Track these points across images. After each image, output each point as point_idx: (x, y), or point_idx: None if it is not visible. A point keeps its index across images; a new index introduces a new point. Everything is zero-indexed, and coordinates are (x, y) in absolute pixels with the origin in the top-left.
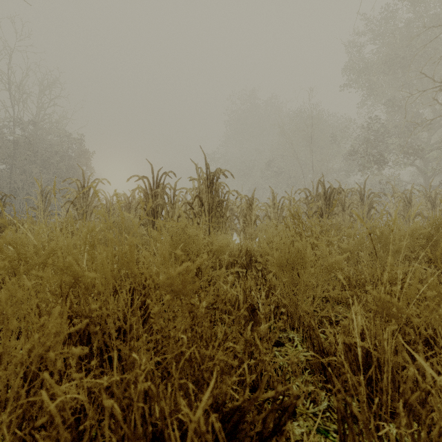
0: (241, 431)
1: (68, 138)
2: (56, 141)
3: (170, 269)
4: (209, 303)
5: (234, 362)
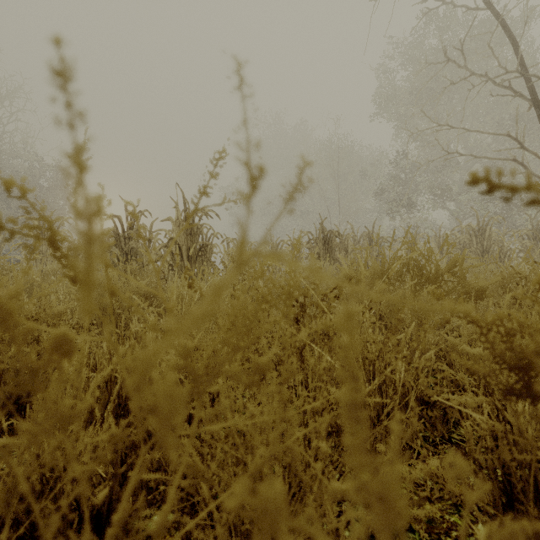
0: (33, 397)
1: (38, 164)
2: (21, 167)
3: (0, 291)
4: (27, 315)
5: (29, 350)
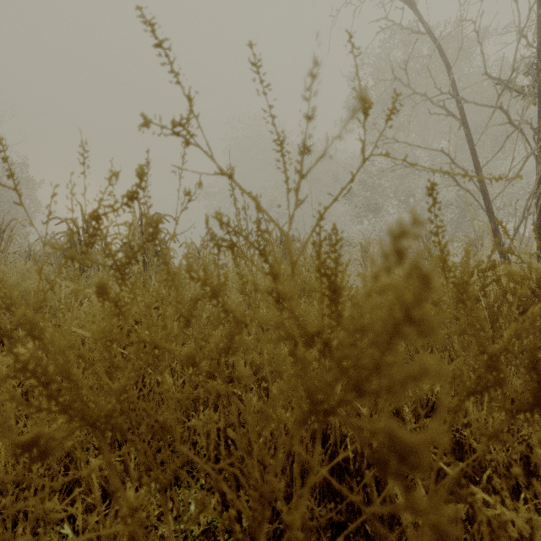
0: None
1: None
2: None
3: None
4: None
5: None
